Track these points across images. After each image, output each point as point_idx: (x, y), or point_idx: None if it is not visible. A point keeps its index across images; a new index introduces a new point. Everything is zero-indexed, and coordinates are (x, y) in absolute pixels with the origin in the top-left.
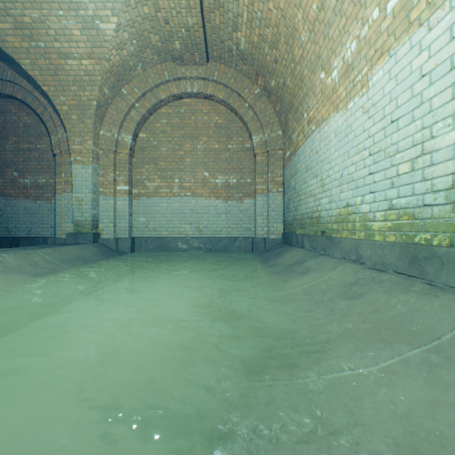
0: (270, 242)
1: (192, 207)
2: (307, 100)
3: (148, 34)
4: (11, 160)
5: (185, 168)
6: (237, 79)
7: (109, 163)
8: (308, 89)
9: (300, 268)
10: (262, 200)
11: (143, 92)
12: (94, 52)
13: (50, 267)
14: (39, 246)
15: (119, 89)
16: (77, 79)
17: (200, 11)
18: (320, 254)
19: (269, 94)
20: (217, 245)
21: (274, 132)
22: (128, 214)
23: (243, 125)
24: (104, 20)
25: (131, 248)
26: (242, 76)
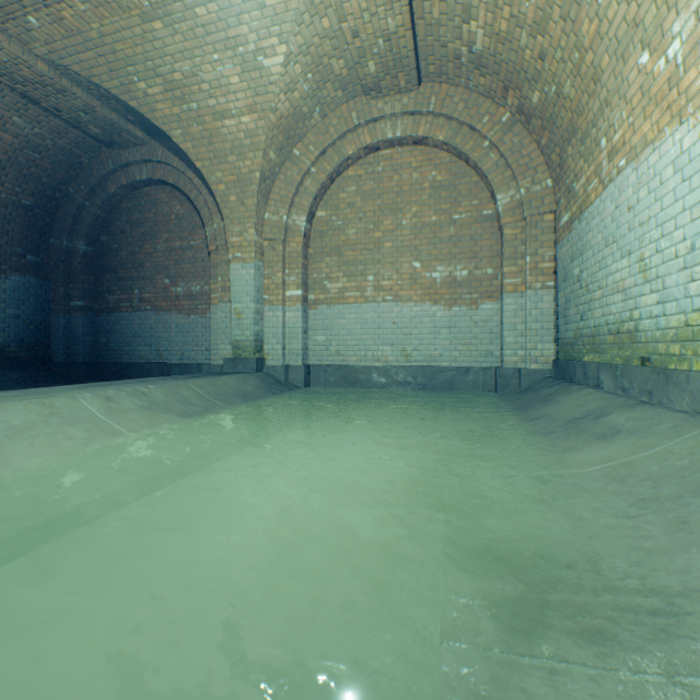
0: (529, 375)
1: (394, 319)
2: (607, 114)
3: (329, 60)
4: (163, 263)
5: (383, 257)
6: (469, 103)
7: (276, 258)
8: (611, 92)
9: (595, 426)
10: (514, 303)
11: (322, 149)
12: (257, 103)
13: (202, 405)
14: (191, 375)
15: (289, 151)
16: (236, 146)
17: (406, 2)
18: (639, 403)
19: (528, 117)
20: (435, 379)
21: (538, 183)
22: (301, 331)
23: (479, 179)
24: (269, 53)
25: (305, 380)
26: (477, 96)
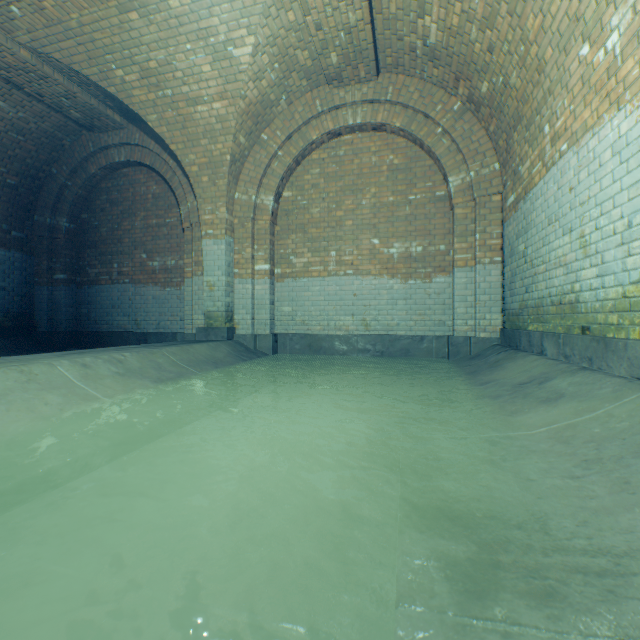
0: (479, 343)
1: (354, 291)
2: (551, 102)
3: (294, 51)
4: (140, 239)
5: (344, 234)
6: (424, 92)
7: (246, 234)
8: (554, 81)
9: (540, 391)
10: (465, 276)
11: (288, 134)
12: (227, 90)
13: (175, 371)
14: (166, 343)
15: (258, 135)
16: (208, 130)
17: None
18: (580, 368)
19: (478, 106)
20: (392, 347)
21: (486, 167)
22: (268, 302)
23: (433, 162)
24: (238, 43)
25: (272, 348)
26: (431, 86)
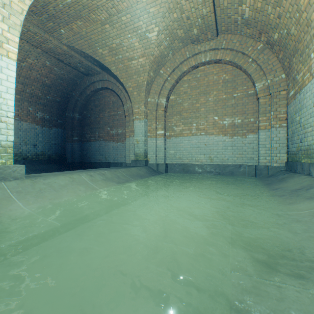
0: (272, 169)
1: (205, 143)
2: None
3: (176, 31)
4: (107, 121)
5: (200, 115)
6: (241, 41)
7: (153, 117)
8: None
9: (306, 193)
10: (265, 134)
11: (173, 69)
12: (145, 53)
13: (125, 179)
14: (119, 167)
15: (158, 71)
16: (136, 71)
17: (211, 1)
18: None
19: (272, 45)
20: (225, 170)
21: (277, 77)
22: (163, 148)
23: (246, 76)
24: (151, 31)
25: (165, 170)
26: (245, 38)
